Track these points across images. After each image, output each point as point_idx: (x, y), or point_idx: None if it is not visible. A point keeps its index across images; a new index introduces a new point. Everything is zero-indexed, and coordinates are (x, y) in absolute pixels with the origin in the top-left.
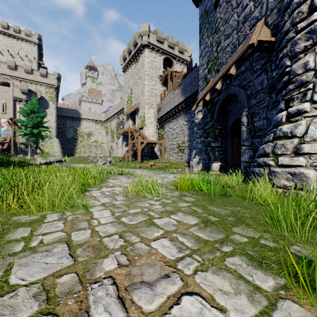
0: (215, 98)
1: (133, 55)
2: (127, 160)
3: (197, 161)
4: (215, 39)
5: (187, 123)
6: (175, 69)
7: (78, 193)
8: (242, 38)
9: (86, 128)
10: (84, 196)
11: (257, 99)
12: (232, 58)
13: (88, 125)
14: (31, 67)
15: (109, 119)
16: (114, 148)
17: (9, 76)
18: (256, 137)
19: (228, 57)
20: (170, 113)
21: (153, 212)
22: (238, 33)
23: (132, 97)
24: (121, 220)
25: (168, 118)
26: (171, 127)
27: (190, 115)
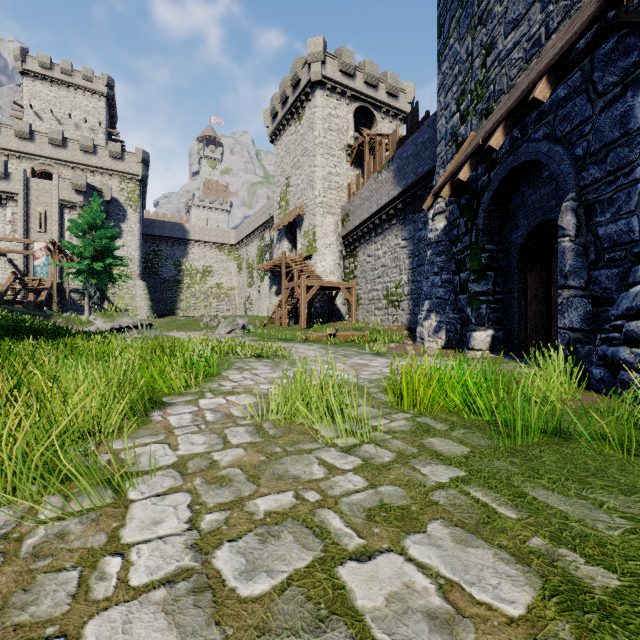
0: (479, 179)
1: (292, 105)
2: (279, 324)
3: (435, 326)
4: (480, 40)
5: (408, 242)
6: (379, 130)
7: (127, 416)
8: (558, 17)
9: (199, 259)
10: (143, 426)
11: (607, 166)
12: (530, 72)
13: (203, 254)
14: (95, 141)
15: (243, 240)
16: (253, 300)
17: (52, 159)
18: (605, 265)
19: (516, 73)
20: (369, 224)
21: (338, 512)
22: (546, 9)
23: (290, 193)
24: (212, 562)
25: (364, 235)
26: (372, 253)
27: (414, 225)
